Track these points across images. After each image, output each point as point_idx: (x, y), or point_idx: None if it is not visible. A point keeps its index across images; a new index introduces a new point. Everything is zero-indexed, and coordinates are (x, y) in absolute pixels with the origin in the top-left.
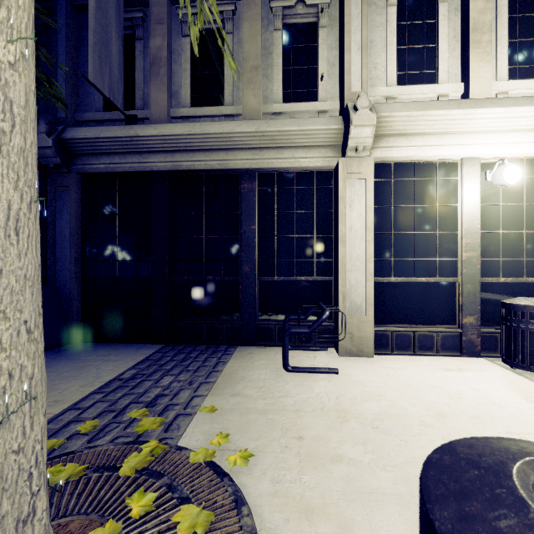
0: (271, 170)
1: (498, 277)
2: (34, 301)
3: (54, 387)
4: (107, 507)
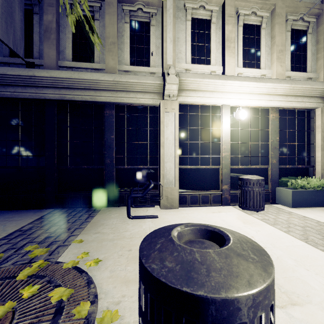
0: (123, 104)
1: (238, 165)
2: None
3: None
4: (7, 296)
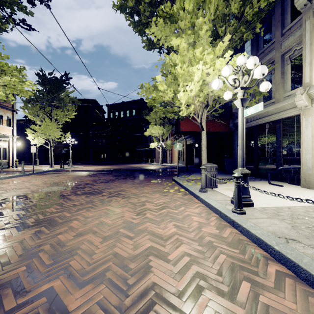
0: (286, 117)
1: None
2: (205, 156)
3: (224, 177)
4: None
